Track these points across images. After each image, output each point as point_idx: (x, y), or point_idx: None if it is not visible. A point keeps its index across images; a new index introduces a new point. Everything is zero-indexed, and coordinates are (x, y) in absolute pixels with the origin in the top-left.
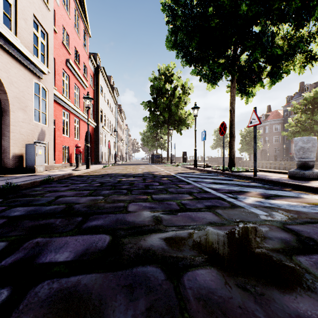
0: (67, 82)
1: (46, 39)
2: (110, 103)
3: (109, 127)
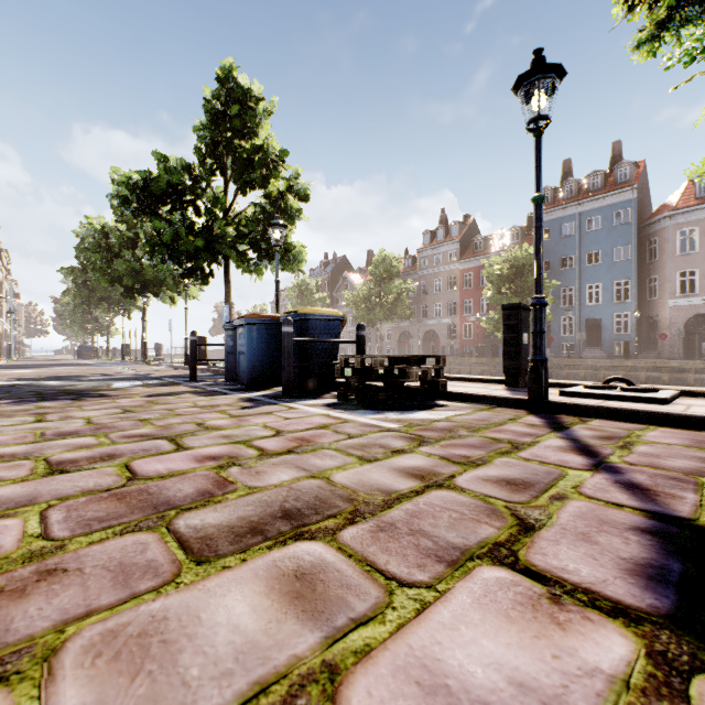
0: None
1: None
2: None
3: None
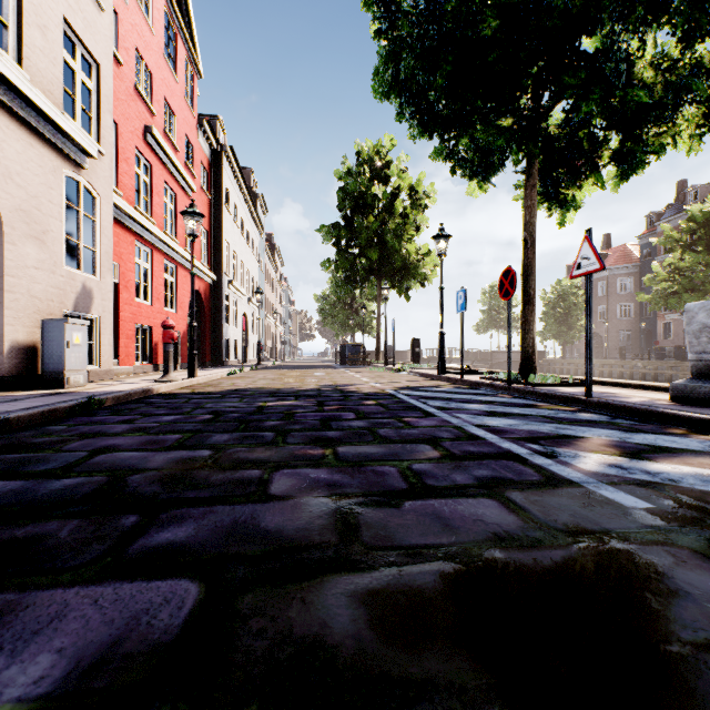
0: (147, 179)
1: (95, 76)
2: (248, 228)
3: (244, 283)
